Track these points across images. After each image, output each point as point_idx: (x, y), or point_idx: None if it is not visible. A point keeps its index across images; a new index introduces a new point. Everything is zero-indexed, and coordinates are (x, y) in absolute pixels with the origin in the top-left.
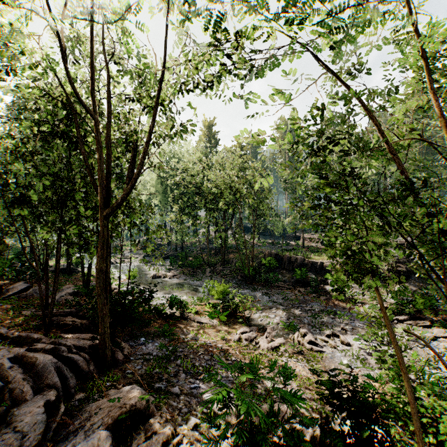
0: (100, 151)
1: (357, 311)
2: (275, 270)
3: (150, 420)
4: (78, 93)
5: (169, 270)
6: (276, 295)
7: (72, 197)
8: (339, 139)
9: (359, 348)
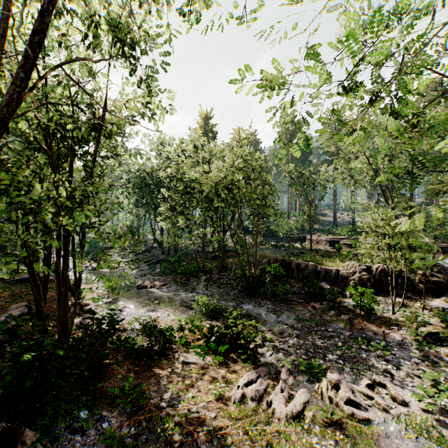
0: None
1: (395, 339)
2: (282, 279)
3: None
4: None
5: (158, 278)
6: (286, 313)
7: None
8: None
9: (421, 409)
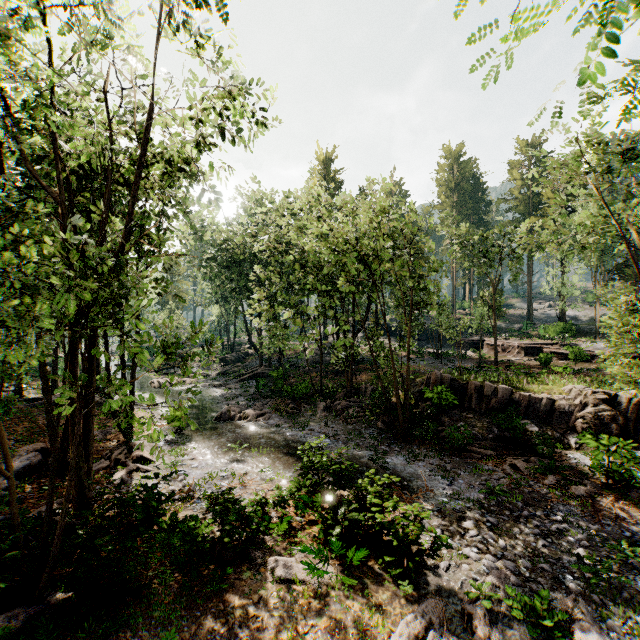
0: None
1: None
2: (451, 412)
3: None
4: None
5: (253, 402)
6: (465, 476)
7: None
8: None
9: None
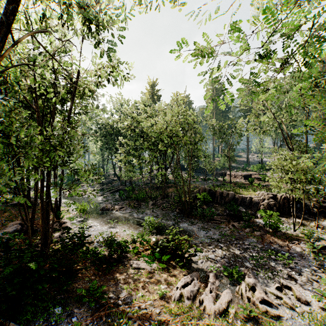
0: None
1: (296, 250)
2: (209, 204)
3: None
4: None
5: (117, 202)
6: (213, 230)
7: None
8: None
9: (320, 308)
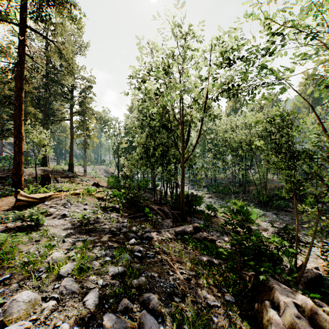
0: (182, 136)
1: None
2: (287, 200)
3: (203, 232)
4: (175, 117)
5: (206, 194)
6: (284, 216)
7: (168, 153)
8: (282, 128)
9: None
